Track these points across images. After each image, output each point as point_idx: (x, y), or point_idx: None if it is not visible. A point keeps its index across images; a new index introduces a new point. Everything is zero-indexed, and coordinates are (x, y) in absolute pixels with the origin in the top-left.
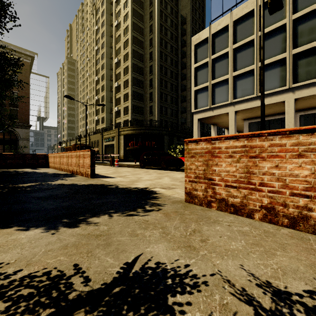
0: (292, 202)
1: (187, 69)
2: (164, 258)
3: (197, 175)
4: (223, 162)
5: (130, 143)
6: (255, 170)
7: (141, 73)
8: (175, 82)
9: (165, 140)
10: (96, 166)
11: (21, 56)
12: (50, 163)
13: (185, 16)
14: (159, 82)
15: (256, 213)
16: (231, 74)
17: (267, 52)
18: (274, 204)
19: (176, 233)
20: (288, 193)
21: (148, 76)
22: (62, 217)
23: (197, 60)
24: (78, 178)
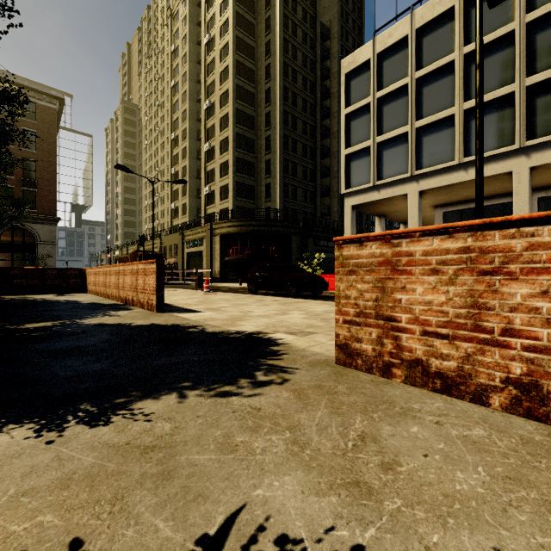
0: None
1: (332, 119)
2: (298, 522)
3: (362, 310)
4: (419, 284)
5: (231, 250)
6: (491, 300)
7: (252, 127)
8: (310, 142)
9: (293, 244)
10: (170, 290)
11: (43, 98)
12: (88, 285)
13: (328, 24)
14: (282, 141)
15: (496, 393)
16: (412, 125)
17: None
18: (538, 376)
19: (322, 443)
20: None
21: (264, 131)
22: (83, 397)
23: (350, 102)
24: (133, 312)
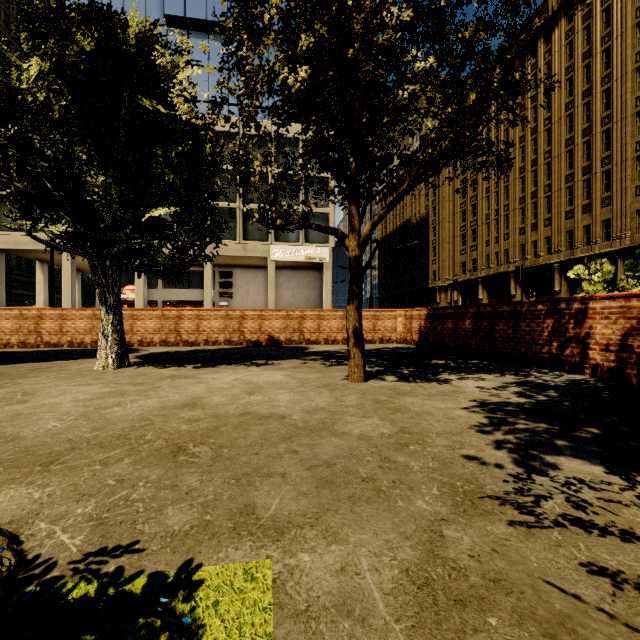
0: (5, 338)
1: None
2: None
3: None
4: None
5: None
6: None
7: None
8: None
9: None
10: None
11: None
12: None
13: None
14: None
15: None
16: None
17: None
18: None
19: None
20: (4, 334)
21: None
22: None
23: None
24: None
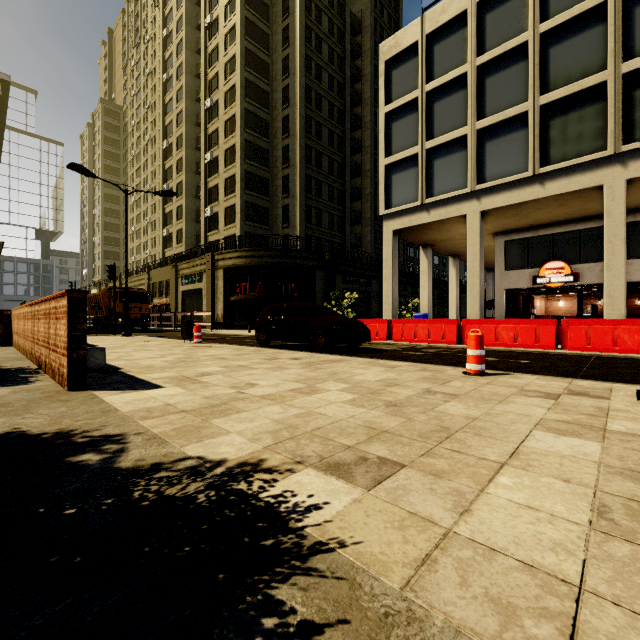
0: None
1: (364, 131)
2: None
3: None
4: None
5: (238, 288)
6: None
7: (265, 134)
8: (338, 156)
9: (318, 281)
10: (145, 341)
11: None
12: (13, 334)
13: (359, 15)
14: (303, 152)
15: None
16: (472, 126)
17: (558, 71)
18: None
19: None
20: None
21: (281, 139)
22: None
23: (391, 97)
24: (21, 391)
